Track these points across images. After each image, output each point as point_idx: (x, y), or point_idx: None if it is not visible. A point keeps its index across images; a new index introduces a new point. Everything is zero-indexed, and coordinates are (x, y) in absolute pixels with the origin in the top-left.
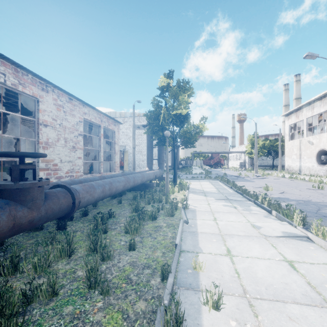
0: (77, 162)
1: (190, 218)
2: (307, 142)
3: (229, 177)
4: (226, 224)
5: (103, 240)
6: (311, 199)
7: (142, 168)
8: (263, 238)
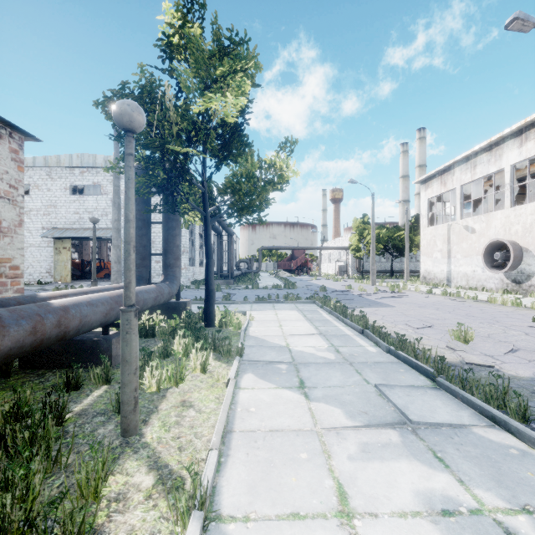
0: None
1: None
2: (462, 229)
3: (333, 295)
4: None
5: None
6: None
7: (156, 276)
8: None
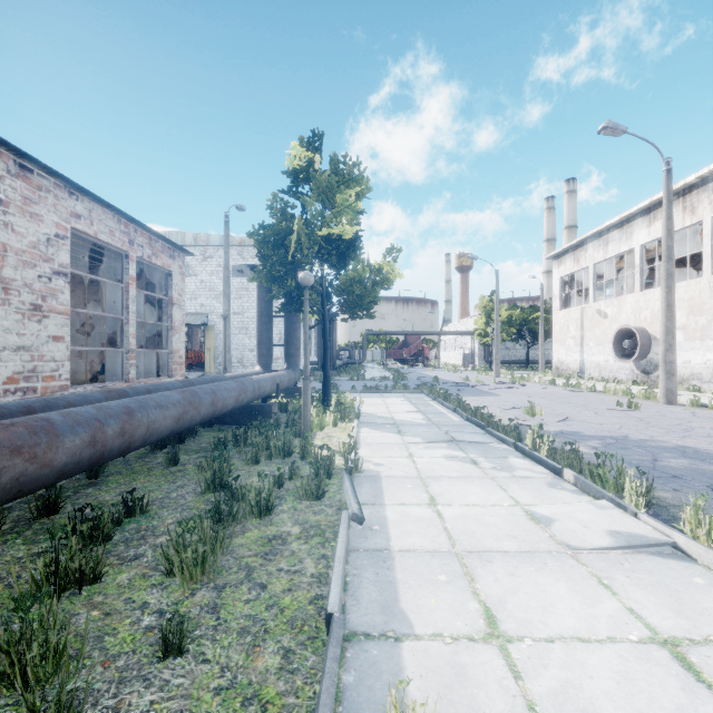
0: (50, 350)
1: (367, 503)
2: (595, 313)
3: (445, 386)
4: (462, 514)
5: (55, 638)
6: (628, 433)
7: (250, 367)
8: (570, 556)
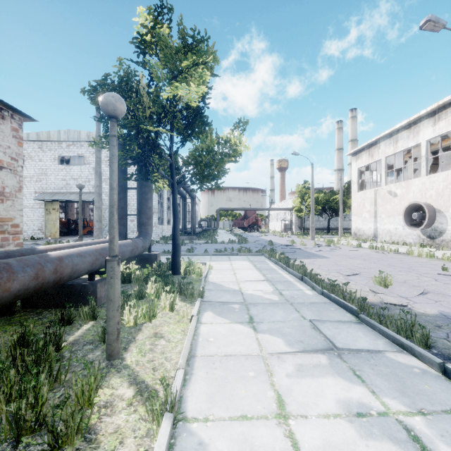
0: None
1: None
2: (386, 193)
3: (279, 248)
4: None
5: None
6: None
7: (131, 233)
8: None
